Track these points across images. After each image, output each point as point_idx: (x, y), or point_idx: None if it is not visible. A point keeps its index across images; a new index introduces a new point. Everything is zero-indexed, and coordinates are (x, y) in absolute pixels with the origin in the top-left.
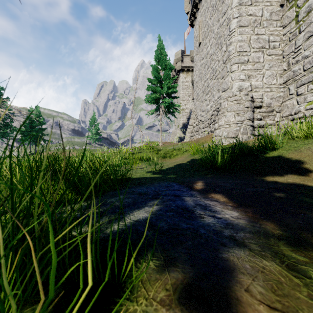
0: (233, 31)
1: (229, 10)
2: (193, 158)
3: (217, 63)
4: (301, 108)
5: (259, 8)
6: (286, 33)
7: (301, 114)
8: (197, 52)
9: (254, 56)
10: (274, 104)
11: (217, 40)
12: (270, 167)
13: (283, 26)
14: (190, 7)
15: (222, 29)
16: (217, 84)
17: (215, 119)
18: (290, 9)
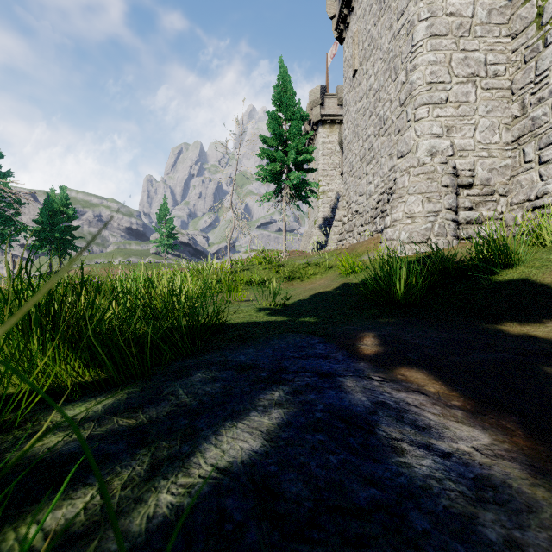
0: (419, 45)
1: (412, 5)
2: (347, 281)
3: (388, 105)
4: (548, 188)
5: (468, 1)
6: (518, 49)
7: (550, 199)
8: (350, 87)
9: (458, 91)
10: (495, 180)
11: (389, 64)
12: (509, 304)
13: (513, 34)
14: (336, 6)
15: (398, 42)
16: (389, 145)
17: (384, 209)
18: (527, 3)
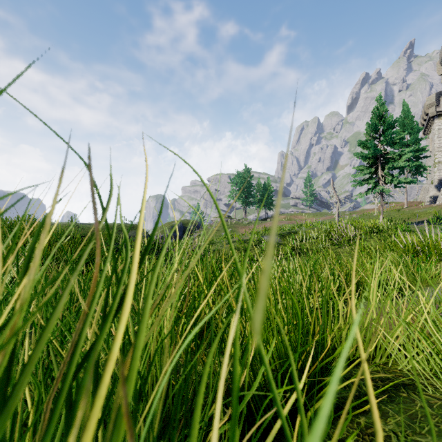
0: None
1: None
2: (432, 218)
3: None
4: None
5: None
6: None
7: None
8: None
9: None
10: None
11: None
12: None
13: None
14: None
15: None
16: None
17: None
18: None
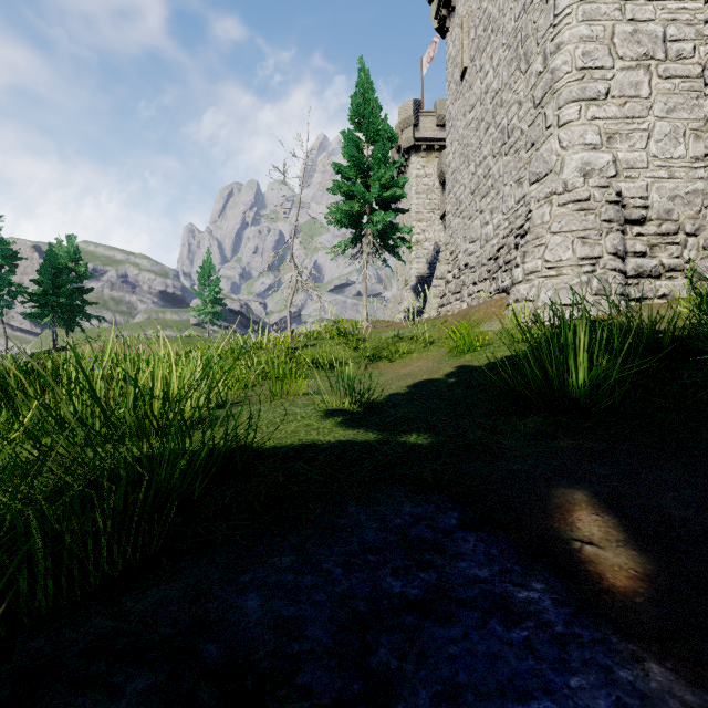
0: (566, 13)
1: None
2: (464, 363)
3: (515, 110)
4: None
5: None
6: None
7: None
8: (456, 94)
9: (624, 81)
10: (678, 213)
11: (516, 50)
12: None
13: None
14: None
15: (532, 16)
16: (516, 166)
17: (510, 258)
18: None
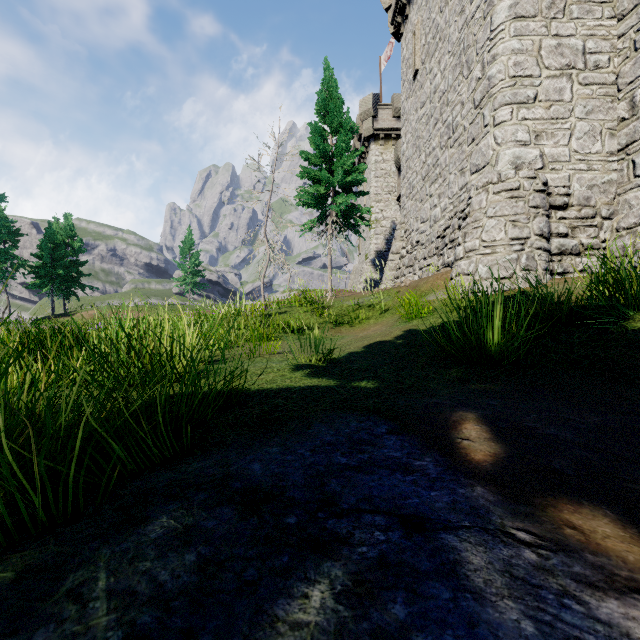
0: (500, 29)
1: None
2: (411, 327)
3: (458, 109)
4: None
5: None
6: (626, 33)
7: None
8: (409, 91)
9: (550, 87)
10: (596, 200)
11: (460, 57)
12: None
13: (619, 15)
14: None
15: (472, 29)
16: (460, 158)
17: (454, 237)
18: None
